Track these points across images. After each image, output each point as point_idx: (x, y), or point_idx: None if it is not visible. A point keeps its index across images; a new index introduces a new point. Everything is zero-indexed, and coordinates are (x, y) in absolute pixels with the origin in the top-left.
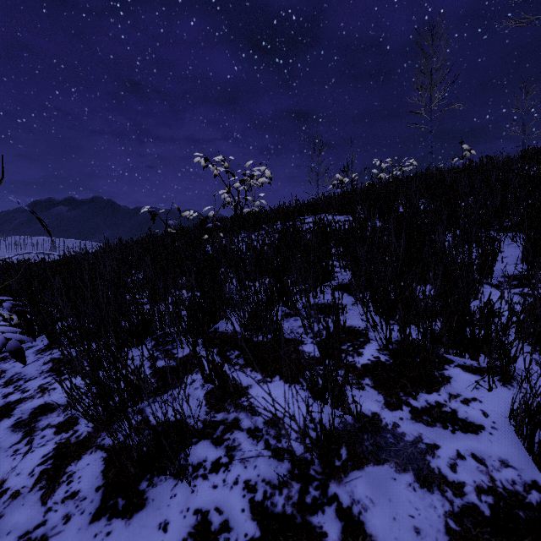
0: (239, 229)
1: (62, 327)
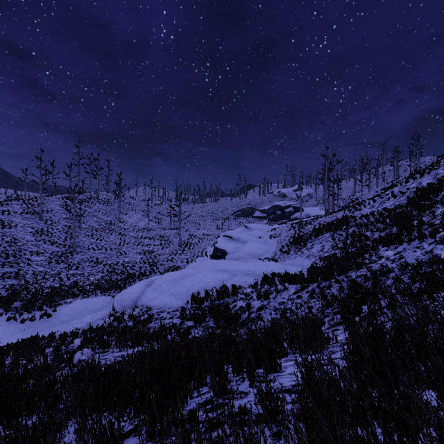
0: None
1: None
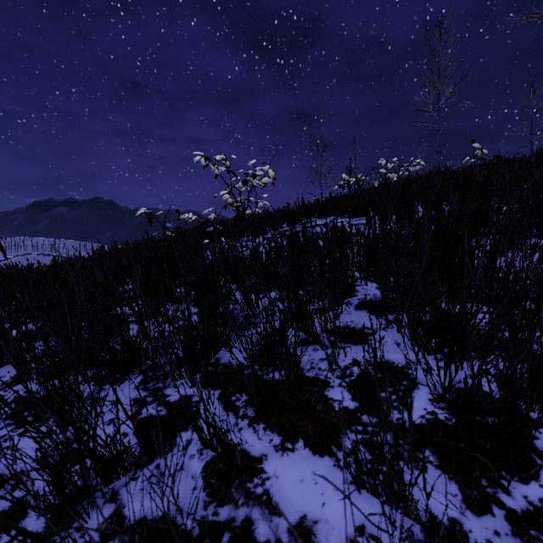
0: (242, 232)
1: (34, 354)
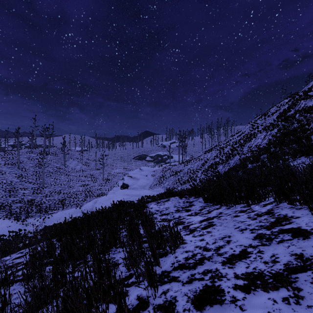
0: None
1: None
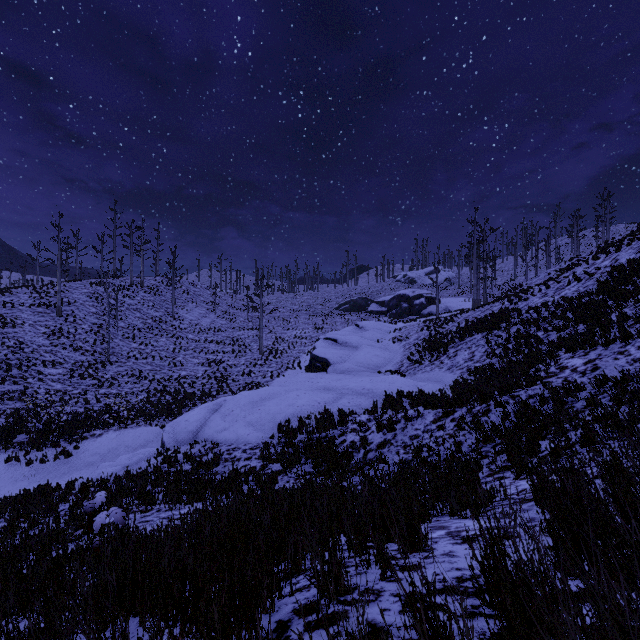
0: None
1: None
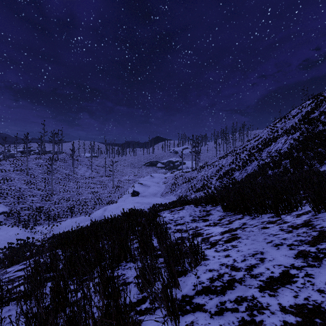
0: None
1: None
